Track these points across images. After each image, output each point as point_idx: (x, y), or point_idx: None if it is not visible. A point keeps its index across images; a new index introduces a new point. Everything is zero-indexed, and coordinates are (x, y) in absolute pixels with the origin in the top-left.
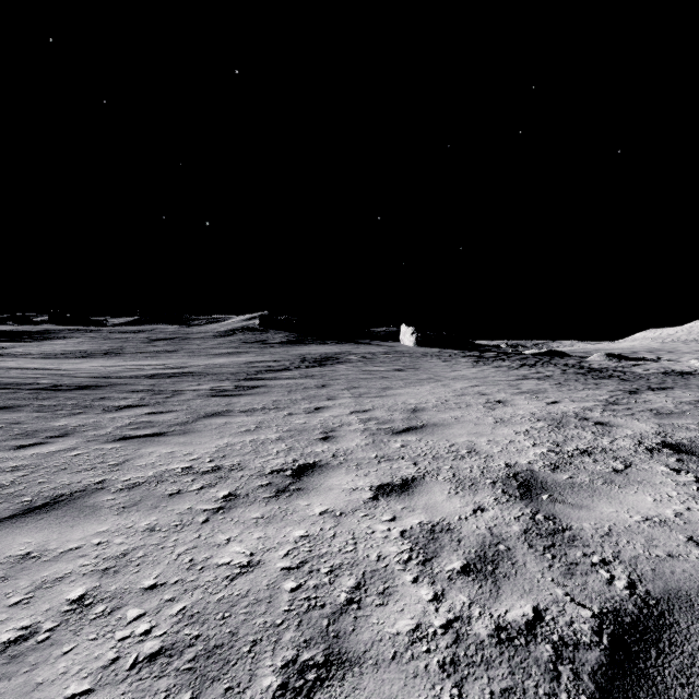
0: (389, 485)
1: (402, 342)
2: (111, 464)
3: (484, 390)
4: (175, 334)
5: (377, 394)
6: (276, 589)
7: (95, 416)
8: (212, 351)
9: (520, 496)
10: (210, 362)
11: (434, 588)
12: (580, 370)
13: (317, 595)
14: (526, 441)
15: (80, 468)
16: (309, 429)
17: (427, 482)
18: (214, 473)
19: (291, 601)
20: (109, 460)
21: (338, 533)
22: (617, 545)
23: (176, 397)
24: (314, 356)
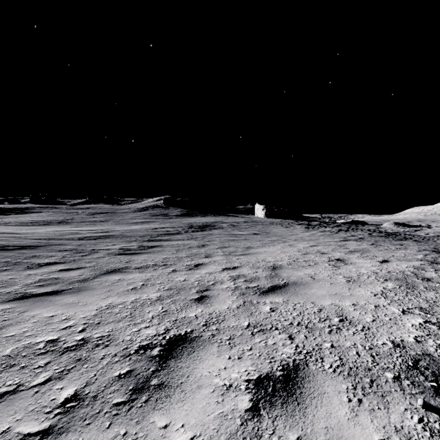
0: (269, 379)
1: (256, 215)
2: None
3: (322, 249)
4: (109, 210)
5: (242, 253)
6: None
7: (15, 273)
8: (131, 220)
9: None
10: (128, 228)
11: None
12: (381, 234)
13: None
14: (392, 307)
15: None
16: (187, 288)
17: (313, 373)
18: (76, 351)
19: None
20: None
21: None
22: None
23: (91, 255)
24: (198, 224)
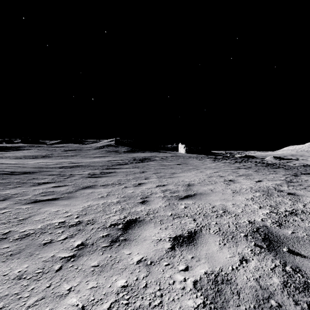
0: (181, 237)
1: (179, 151)
2: (20, 219)
3: (221, 174)
4: (77, 148)
5: (169, 176)
6: None
7: (25, 188)
8: (93, 155)
9: (267, 248)
10: (91, 160)
11: None
12: (263, 164)
13: None
14: (255, 205)
15: (0, 222)
16: (134, 196)
17: (204, 234)
18: (76, 226)
19: None
20: (20, 216)
21: (148, 283)
22: None
23: (70, 177)
24: (139, 158)
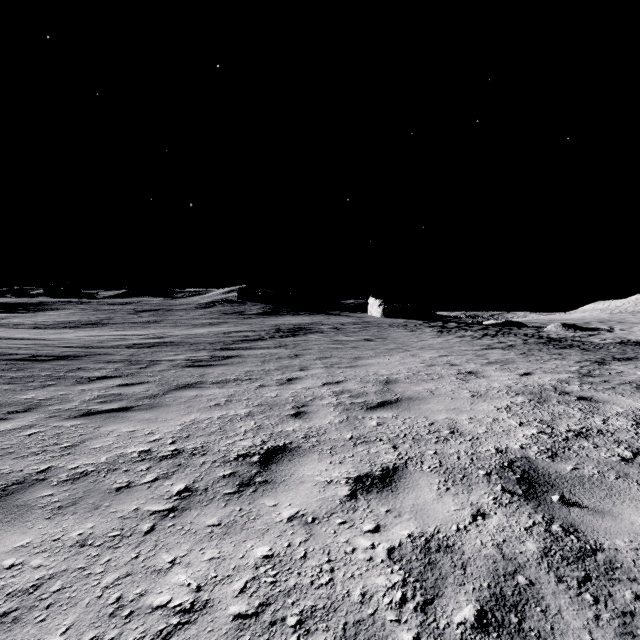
0: (368, 477)
1: (370, 313)
2: (64, 447)
3: (453, 360)
4: (159, 306)
5: (348, 364)
6: None
7: (65, 388)
8: (193, 321)
9: (524, 495)
10: (190, 332)
11: None
12: (540, 340)
13: None
14: (511, 420)
15: (28, 451)
16: (280, 404)
17: (411, 472)
18: (173, 459)
19: None
20: (64, 441)
21: (309, 552)
22: None
23: (151, 367)
24: (287, 326)
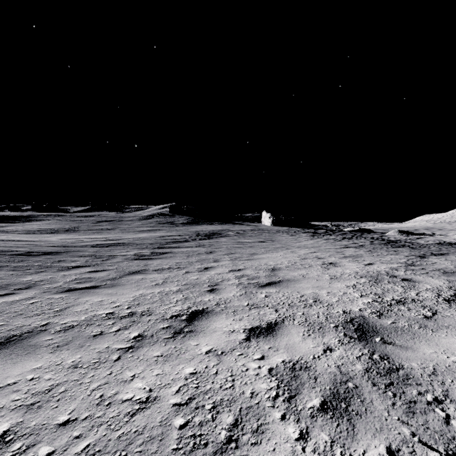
0: (258, 328)
1: (263, 223)
2: (56, 310)
3: (320, 255)
4: (114, 218)
5: (247, 258)
6: (168, 426)
7: (52, 274)
8: (137, 229)
9: (358, 338)
10: (136, 236)
11: (299, 425)
12: (382, 242)
13: (201, 433)
14: (355, 293)
15: (33, 313)
16: (200, 283)
17: (286, 325)
18: (129, 318)
19: (179, 439)
20: (55, 307)
21: (219, 370)
22: (444, 384)
23: (110, 260)
24: (205, 232)
